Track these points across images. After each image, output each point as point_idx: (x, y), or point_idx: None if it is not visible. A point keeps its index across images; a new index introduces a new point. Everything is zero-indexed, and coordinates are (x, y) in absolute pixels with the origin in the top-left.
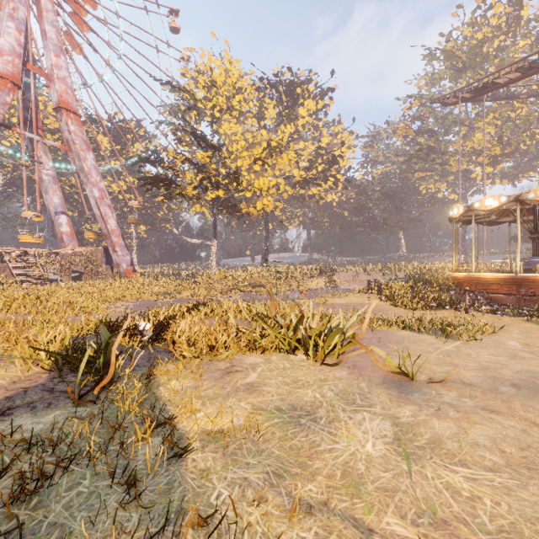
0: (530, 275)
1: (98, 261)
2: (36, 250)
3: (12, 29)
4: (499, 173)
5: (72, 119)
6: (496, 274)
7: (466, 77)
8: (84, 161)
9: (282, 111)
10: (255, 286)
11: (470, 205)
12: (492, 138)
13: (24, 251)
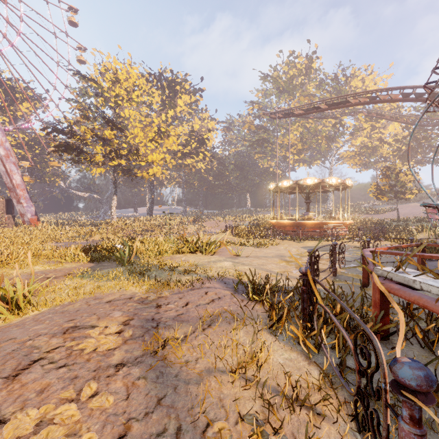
0: (301, 221)
1: (1, 211)
2: None
3: None
4: (302, 160)
5: None
6: (288, 221)
7: (284, 97)
8: None
9: (166, 101)
10: (148, 231)
11: (277, 183)
12: (298, 138)
13: None
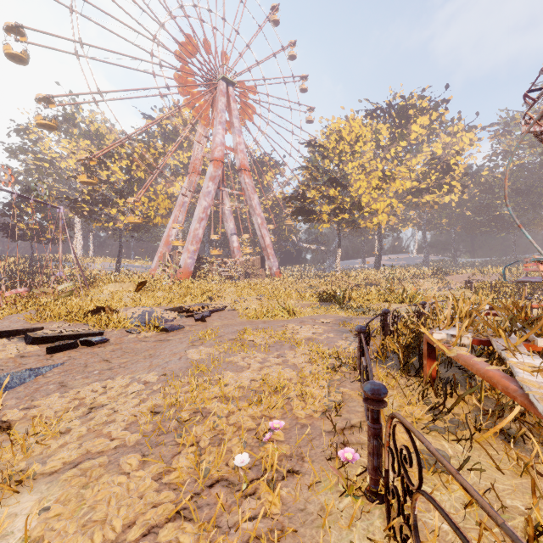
0: None
1: (258, 266)
2: (229, 260)
3: (220, 130)
4: None
5: (247, 175)
6: None
7: None
8: (253, 200)
9: (395, 133)
10: (372, 285)
11: None
12: None
13: (222, 260)
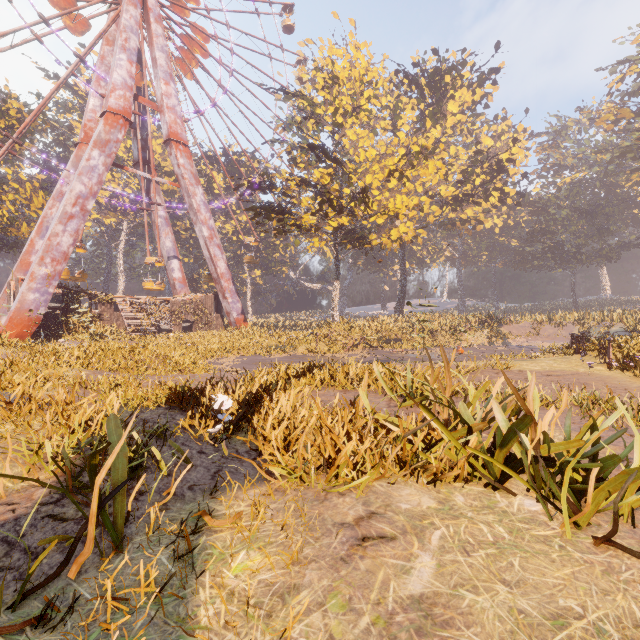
0: None
1: (209, 309)
2: (147, 298)
3: (124, 61)
4: None
5: (181, 151)
6: None
7: None
8: (193, 197)
9: (424, 110)
10: (389, 341)
11: None
12: None
13: (137, 299)
